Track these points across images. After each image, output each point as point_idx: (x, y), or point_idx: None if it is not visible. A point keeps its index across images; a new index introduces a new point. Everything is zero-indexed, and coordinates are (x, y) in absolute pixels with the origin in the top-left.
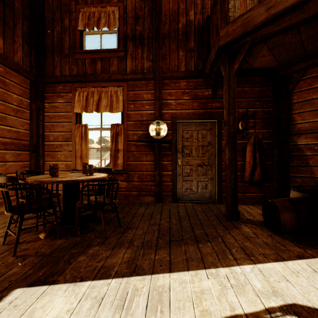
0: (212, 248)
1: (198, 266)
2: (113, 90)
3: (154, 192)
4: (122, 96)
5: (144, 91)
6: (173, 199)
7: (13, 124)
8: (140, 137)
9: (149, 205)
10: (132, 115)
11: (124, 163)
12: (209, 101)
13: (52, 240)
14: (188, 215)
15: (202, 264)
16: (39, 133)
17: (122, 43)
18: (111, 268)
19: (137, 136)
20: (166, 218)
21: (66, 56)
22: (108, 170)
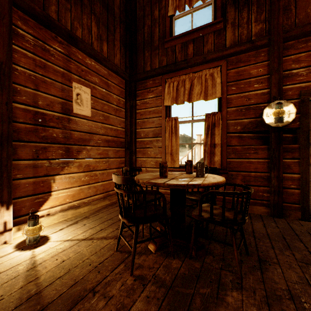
0: None
1: None
2: (207, 73)
3: (268, 201)
4: (220, 78)
5: (251, 65)
6: (302, 216)
7: (113, 123)
8: (246, 127)
9: (265, 220)
10: (234, 99)
11: (222, 161)
12: None
13: (165, 258)
14: None
15: None
16: (132, 131)
17: (220, 13)
18: None
19: (241, 126)
20: None
21: (156, 49)
22: (210, 170)
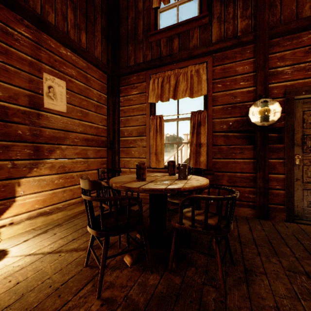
0: None
1: None
2: (193, 69)
3: (254, 203)
4: (205, 75)
5: (237, 62)
6: (287, 217)
7: (93, 120)
8: (232, 126)
9: (250, 223)
10: (220, 97)
11: (208, 161)
12: None
13: (141, 273)
14: None
15: None
16: (115, 129)
17: (205, 7)
18: None
19: (227, 125)
20: (307, 258)
21: (140, 43)
22: (195, 170)
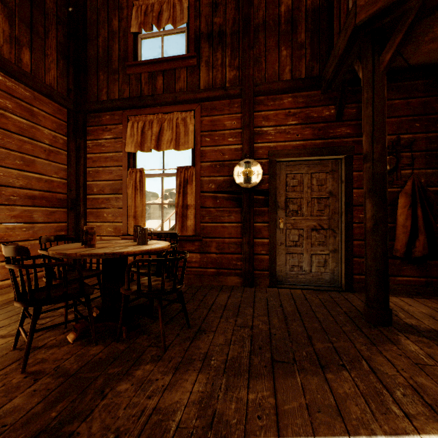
0: (354, 385)
1: (333, 427)
2: (179, 116)
3: (242, 270)
4: (193, 125)
5: (226, 116)
6: (271, 283)
7: (43, 170)
8: (220, 186)
9: (233, 291)
10: (208, 153)
11: (196, 226)
12: (331, 125)
13: (84, 346)
14: (299, 312)
15: (340, 421)
16: (79, 183)
17: (193, 46)
18: (170, 414)
19: (216, 185)
20: (262, 315)
21: (115, 73)
22: (172, 236)
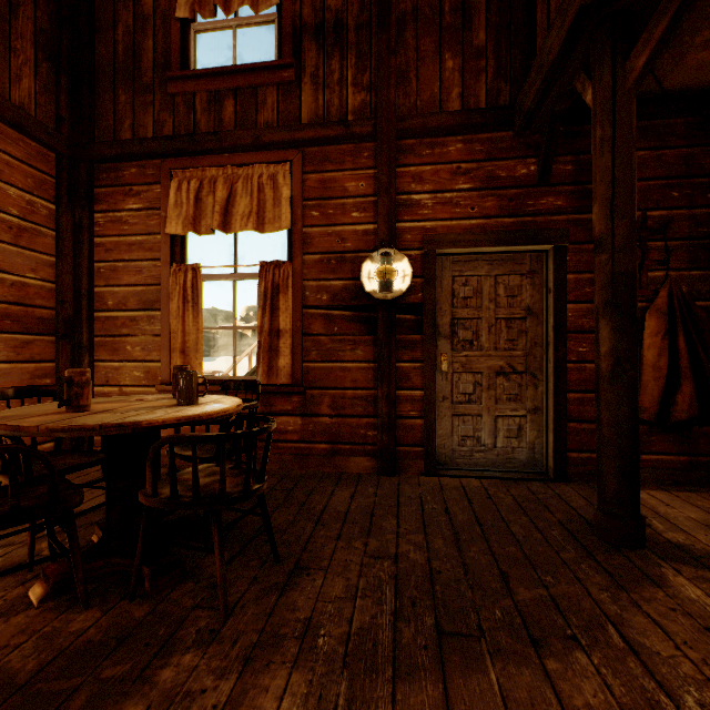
0: (603, 685)
1: None
2: (264, 172)
3: (376, 446)
4: (289, 188)
5: (347, 172)
6: (426, 467)
7: (7, 264)
8: (338, 296)
9: (361, 484)
10: (317, 238)
11: (294, 367)
12: (530, 192)
13: (61, 614)
14: (479, 523)
15: None
16: (80, 290)
17: (289, 47)
18: None
19: (330, 295)
20: (415, 531)
21: (148, 90)
22: (249, 387)
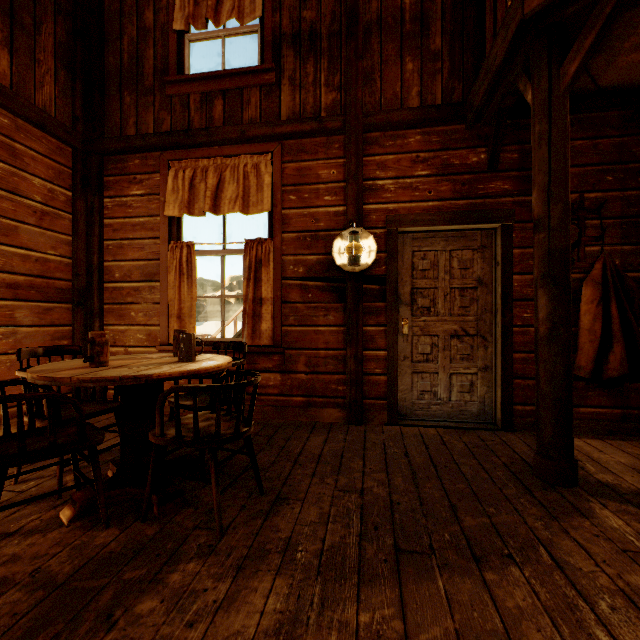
0: (532, 592)
1: None
2: (249, 162)
3: (345, 399)
4: (270, 175)
5: (320, 162)
6: (389, 418)
7: (32, 243)
8: (312, 269)
9: (332, 432)
10: (294, 218)
11: (275, 330)
12: (480, 177)
13: (87, 531)
14: (434, 465)
15: None
16: (92, 265)
17: (270, 54)
18: None
19: (305, 268)
20: (378, 471)
21: (149, 93)
22: (236, 347)
